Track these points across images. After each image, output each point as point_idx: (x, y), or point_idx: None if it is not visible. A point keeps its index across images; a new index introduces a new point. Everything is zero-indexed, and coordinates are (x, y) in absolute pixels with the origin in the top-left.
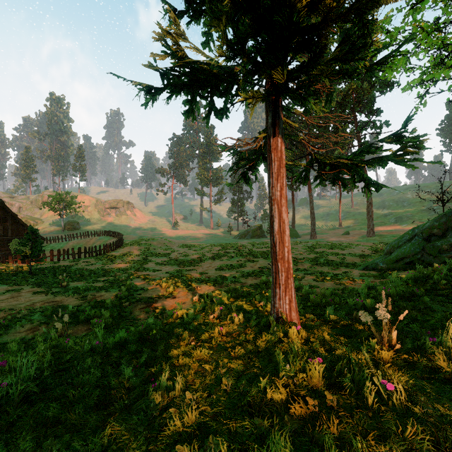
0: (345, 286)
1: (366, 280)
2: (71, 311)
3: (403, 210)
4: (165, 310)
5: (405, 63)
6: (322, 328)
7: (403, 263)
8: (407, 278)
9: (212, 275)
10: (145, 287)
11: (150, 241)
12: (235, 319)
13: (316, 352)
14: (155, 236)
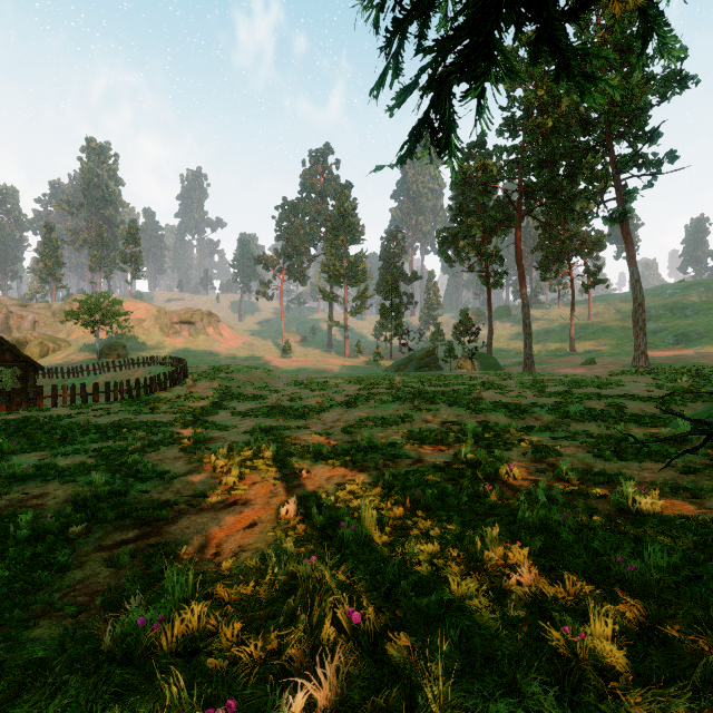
0: (712, 478)
1: None
2: None
3: (686, 322)
4: (182, 556)
5: None
6: None
7: None
8: None
9: (341, 438)
10: (172, 470)
11: (234, 373)
12: None
13: None
14: (245, 367)
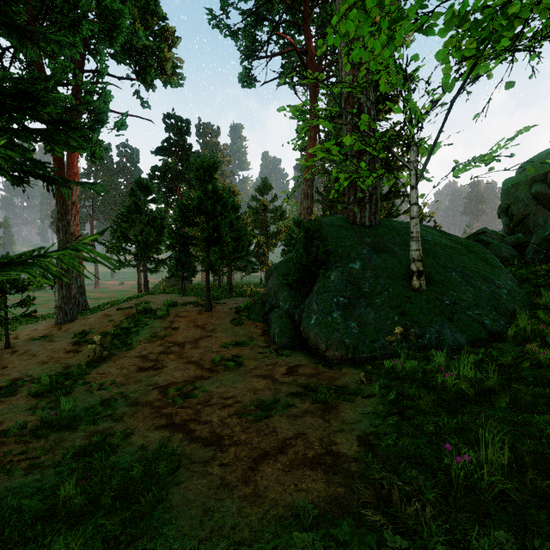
0: None
1: None
2: None
3: None
4: None
5: None
6: None
7: None
8: None
9: None
10: None
11: None
12: None
13: None
14: None
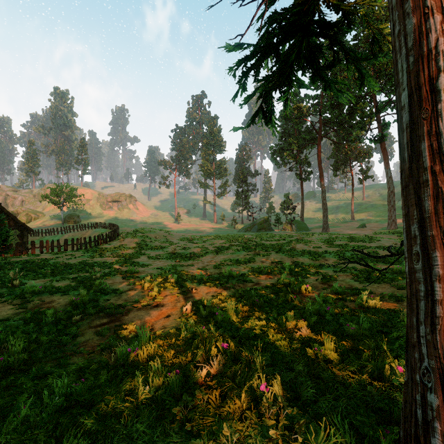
0: None
1: None
2: None
3: None
4: (134, 330)
5: None
6: None
7: None
8: None
9: (213, 271)
10: (120, 289)
11: (147, 233)
12: (264, 401)
13: None
14: (154, 229)
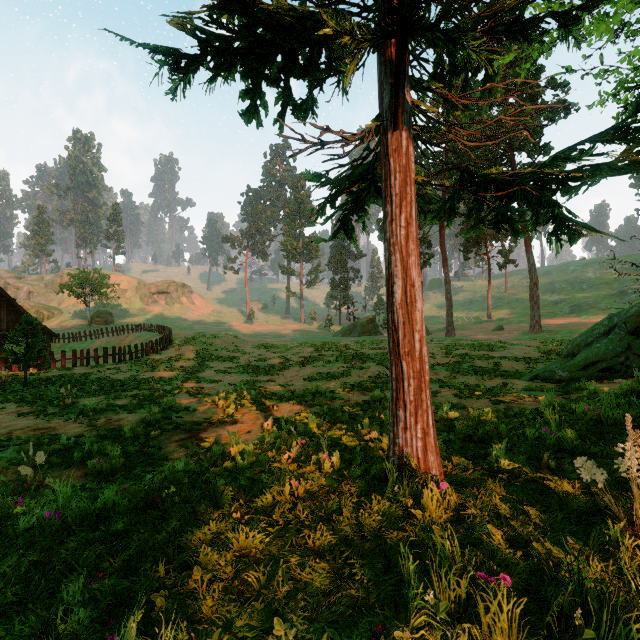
0: (506, 405)
1: (547, 396)
2: (65, 444)
3: (582, 294)
4: (217, 443)
5: (631, 5)
6: (487, 486)
7: (596, 369)
8: (618, 393)
9: (298, 388)
10: (191, 407)
11: (210, 339)
12: (325, 464)
13: (486, 547)
14: (218, 333)
